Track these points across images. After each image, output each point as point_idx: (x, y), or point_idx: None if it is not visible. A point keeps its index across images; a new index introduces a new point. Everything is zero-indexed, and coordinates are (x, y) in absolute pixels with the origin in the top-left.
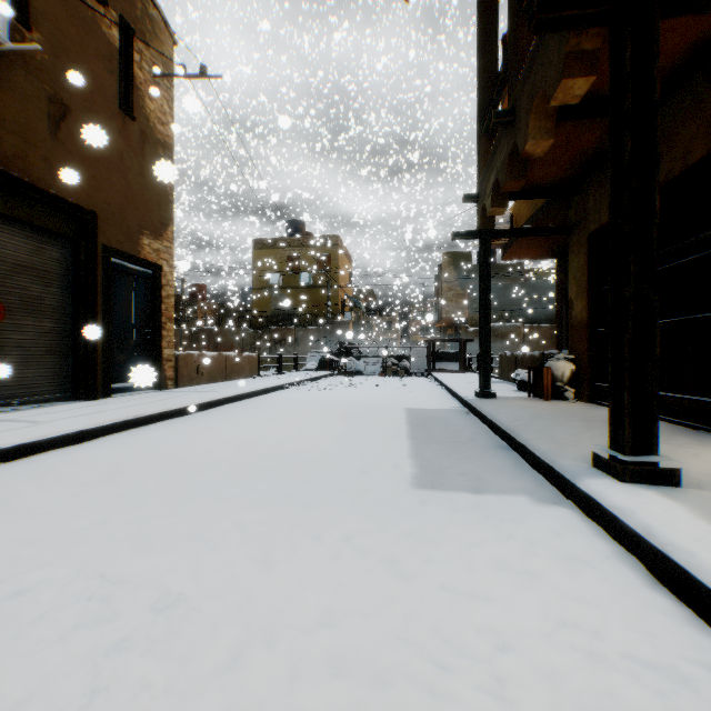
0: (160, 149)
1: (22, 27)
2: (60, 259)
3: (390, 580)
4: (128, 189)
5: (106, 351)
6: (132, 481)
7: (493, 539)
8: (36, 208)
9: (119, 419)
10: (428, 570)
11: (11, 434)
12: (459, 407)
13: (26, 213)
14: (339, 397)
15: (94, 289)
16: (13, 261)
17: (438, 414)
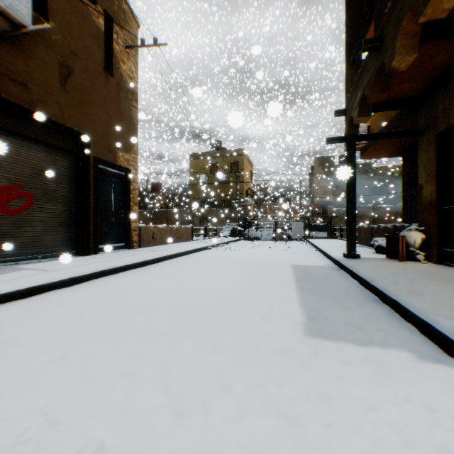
0: (129, 95)
1: (43, 19)
2: (67, 166)
3: (295, 448)
4: (109, 121)
5: (95, 224)
6: (95, 318)
7: (390, 401)
8: (52, 134)
9: (97, 269)
10: (332, 438)
11: (26, 280)
12: (331, 264)
13: (45, 137)
14: (244, 255)
15: (88, 185)
16: (38, 168)
17: (316, 270)
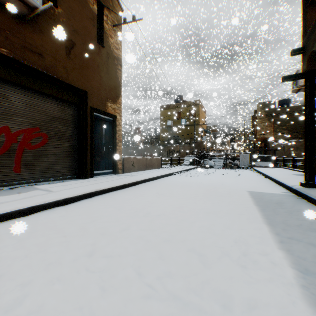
0: (115, 61)
1: (53, 6)
2: (71, 114)
3: None
4: (101, 80)
5: (90, 156)
6: (67, 245)
7: None
8: (60, 90)
9: (86, 192)
10: None
11: (29, 200)
12: (287, 192)
13: (56, 93)
14: (202, 181)
15: (85, 127)
16: (51, 115)
17: (275, 198)
